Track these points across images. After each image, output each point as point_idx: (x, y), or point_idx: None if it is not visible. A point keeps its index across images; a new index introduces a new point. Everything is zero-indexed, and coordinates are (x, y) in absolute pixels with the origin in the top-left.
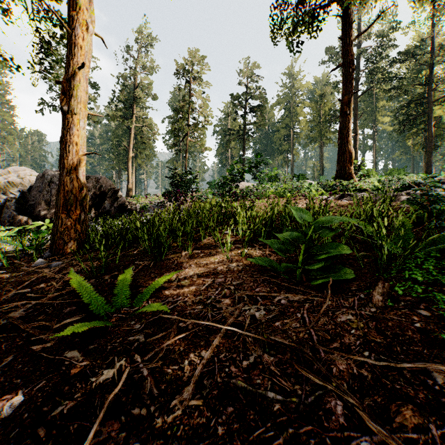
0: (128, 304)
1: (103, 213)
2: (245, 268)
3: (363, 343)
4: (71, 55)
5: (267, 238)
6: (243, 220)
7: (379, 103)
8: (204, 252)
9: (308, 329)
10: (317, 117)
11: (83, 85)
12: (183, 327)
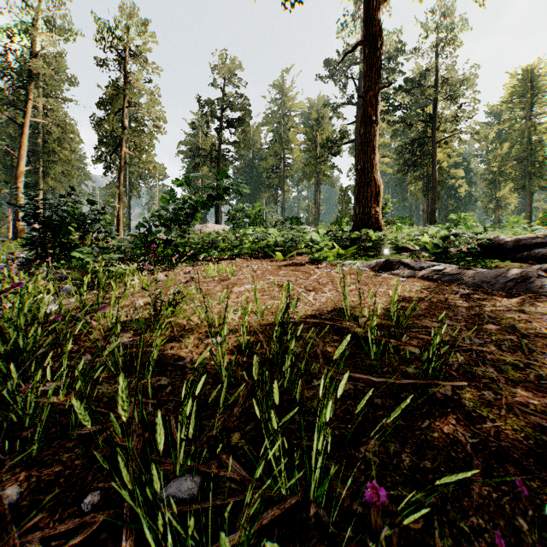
0: None
1: None
2: None
3: None
4: None
5: None
6: None
7: (380, 140)
8: None
9: None
10: (313, 147)
11: None
12: None
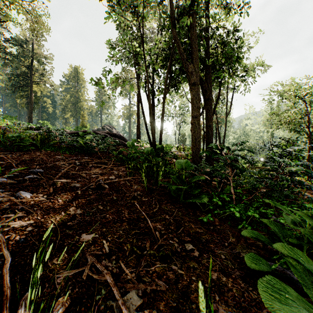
0: None
1: None
2: None
3: (44, 156)
4: None
5: None
6: None
7: None
8: None
9: (31, 155)
10: None
11: None
12: None
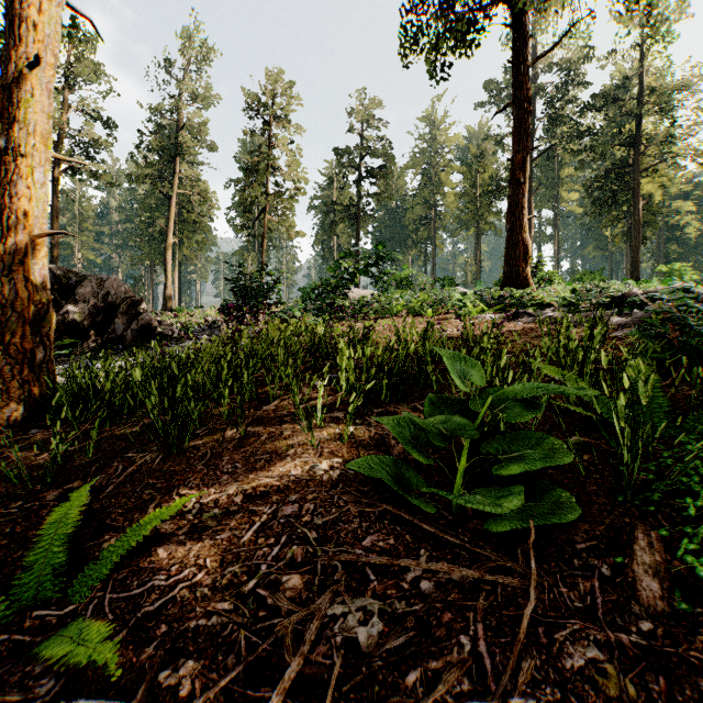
0: (57, 594)
1: (112, 341)
2: (345, 475)
3: None
4: (15, 41)
5: (392, 398)
6: (349, 362)
7: (564, 172)
8: (269, 431)
9: (493, 702)
10: (471, 189)
11: (42, 100)
12: (167, 688)
